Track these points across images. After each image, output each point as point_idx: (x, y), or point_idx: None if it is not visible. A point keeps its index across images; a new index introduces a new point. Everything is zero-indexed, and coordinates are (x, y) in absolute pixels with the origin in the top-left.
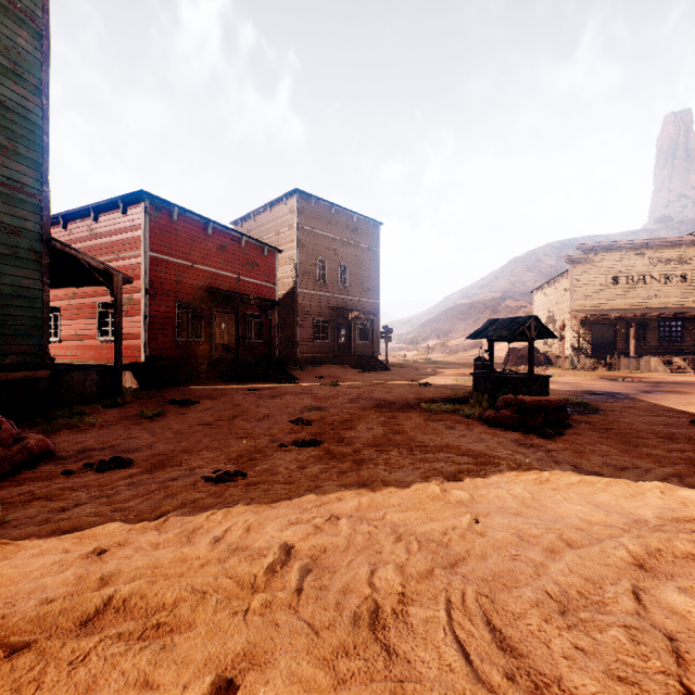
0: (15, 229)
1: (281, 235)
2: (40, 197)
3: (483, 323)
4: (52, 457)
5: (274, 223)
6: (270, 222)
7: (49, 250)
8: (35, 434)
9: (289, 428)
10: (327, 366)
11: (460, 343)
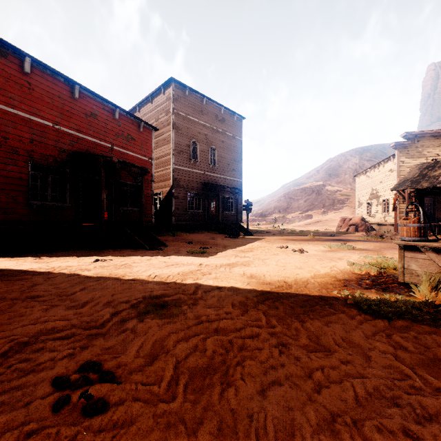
0: None
1: (160, 120)
2: None
3: (311, 202)
4: None
5: (154, 111)
6: (151, 110)
7: None
8: None
9: None
10: (198, 232)
11: (296, 216)
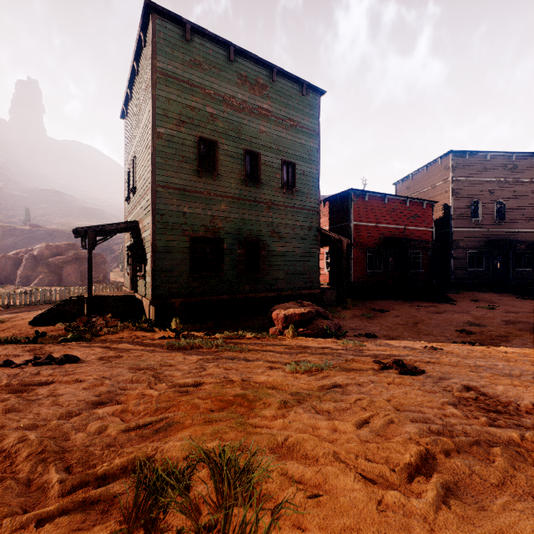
0: (310, 228)
1: (436, 188)
2: (317, 210)
3: None
4: (341, 329)
5: (429, 179)
6: (426, 179)
7: (319, 234)
8: (334, 319)
9: (456, 334)
10: (481, 291)
11: None
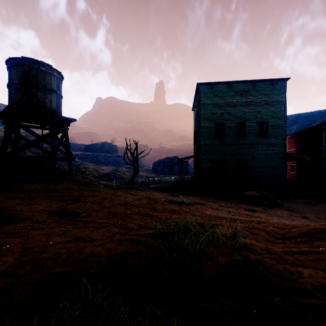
0: (278, 153)
1: None
2: (284, 143)
3: None
4: (281, 206)
5: None
6: None
7: (286, 156)
8: (278, 201)
9: None
10: None
11: None
